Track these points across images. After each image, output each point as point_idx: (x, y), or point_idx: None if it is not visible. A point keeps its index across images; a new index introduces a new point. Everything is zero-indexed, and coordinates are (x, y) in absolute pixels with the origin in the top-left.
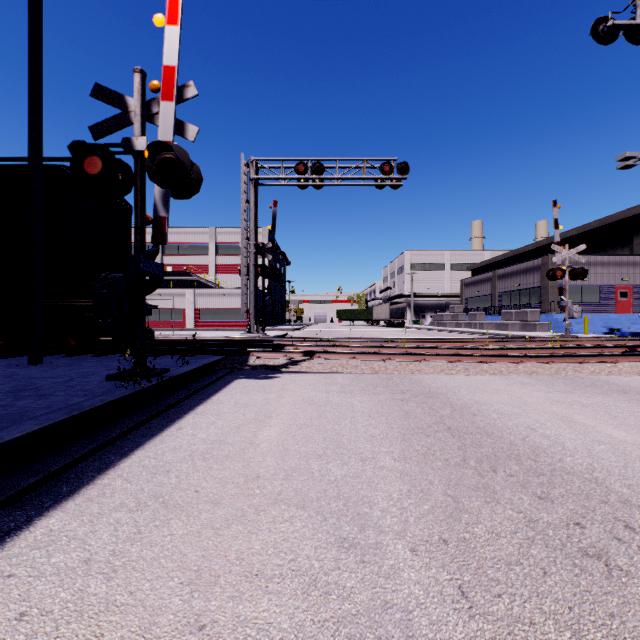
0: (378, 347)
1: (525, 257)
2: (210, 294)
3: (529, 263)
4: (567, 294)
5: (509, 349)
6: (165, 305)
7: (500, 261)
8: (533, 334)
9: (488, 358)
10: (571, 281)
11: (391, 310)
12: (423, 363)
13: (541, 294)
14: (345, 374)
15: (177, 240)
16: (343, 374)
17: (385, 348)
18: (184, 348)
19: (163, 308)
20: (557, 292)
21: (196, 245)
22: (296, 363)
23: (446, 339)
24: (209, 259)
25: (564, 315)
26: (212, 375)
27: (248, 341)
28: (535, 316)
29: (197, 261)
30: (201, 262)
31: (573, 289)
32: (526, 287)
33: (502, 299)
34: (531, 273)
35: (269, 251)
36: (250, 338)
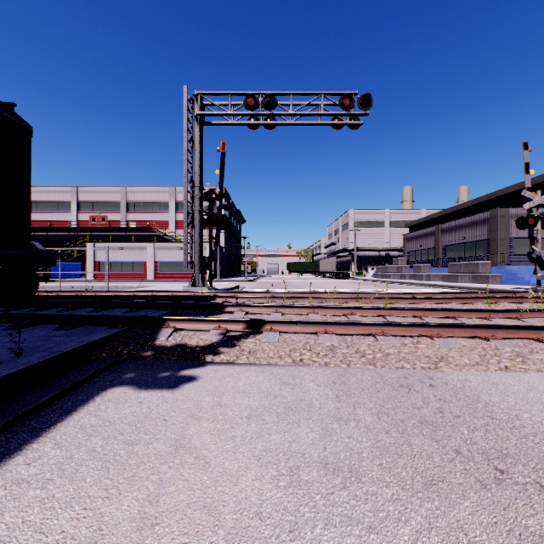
0: (349, 308)
1: (463, 213)
2: (169, 248)
3: (475, 216)
4: (539, 244)
5: (526, 311)
6: (127, 258)
7: (438, 218)
8: (492, 286)
9: (537, 332)
10: (520, 233)
11: (336, 263)
12: (439, 342)
13: (489, 246)
14: (316, 368)
15: (140, 198)
16: (313, 368)
17: (359, 309)
18: (65, 314)
19: (125, 261)
20: (506, 244)
21: (158, 203)
22: (233, 342)
23: (416, 294)
24: (170, 216)
25: (517, 267)
26: (62, 379)
27: (185, 297)
28: (486, 268)
29: (159, 218)
30: (162, 218)
31: (522, 241)
32: (472, 240)
33: (446, 252)
34: (478, 226)
35: (217, 198)
36: (192, 292)
